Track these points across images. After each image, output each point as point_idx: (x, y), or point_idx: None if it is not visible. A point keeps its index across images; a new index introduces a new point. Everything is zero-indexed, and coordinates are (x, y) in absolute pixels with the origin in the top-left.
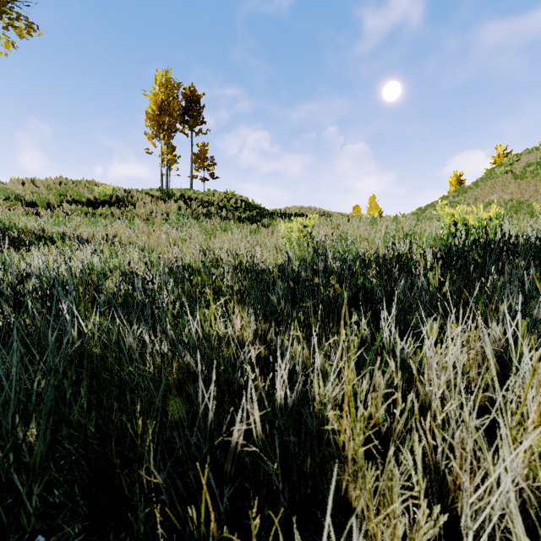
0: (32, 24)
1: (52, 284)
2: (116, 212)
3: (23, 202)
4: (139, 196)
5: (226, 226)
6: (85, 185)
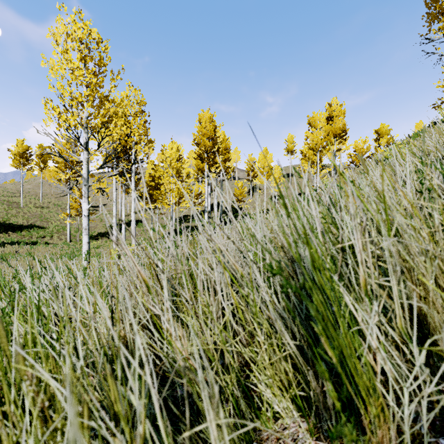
0: None
1: None
2: None
3: None
4: None
5: None
6: None
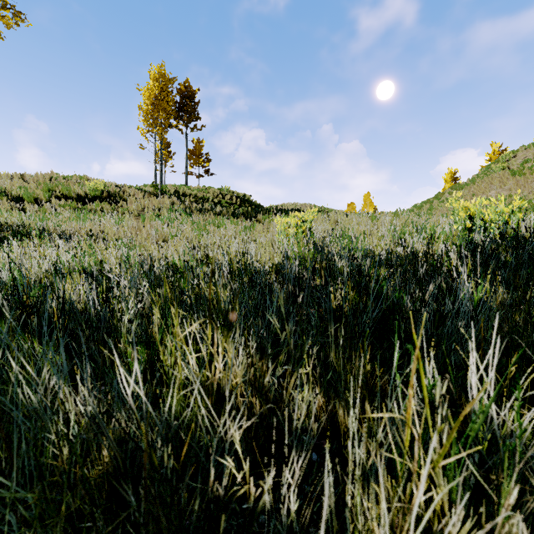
0: (19, 14)
1: None
2: (106, 208)
3: (9, 197)
4: (132, 191)
5: (220, 221)
6: (76, 180)
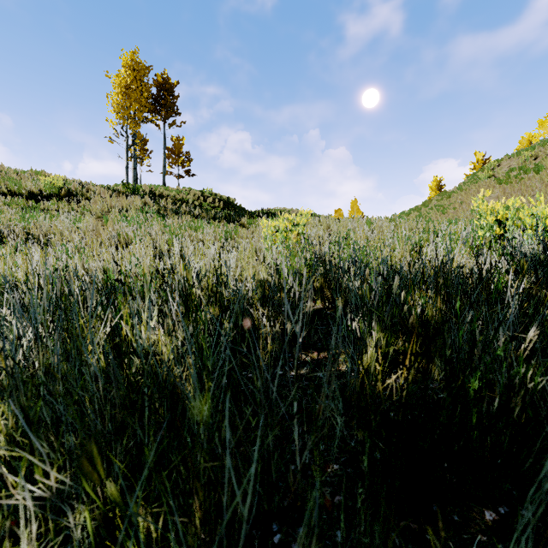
0: None
1: None
2: (64, 207)
3: None
4: (97, 190)
5: (197, 225)
6: (30, 175)
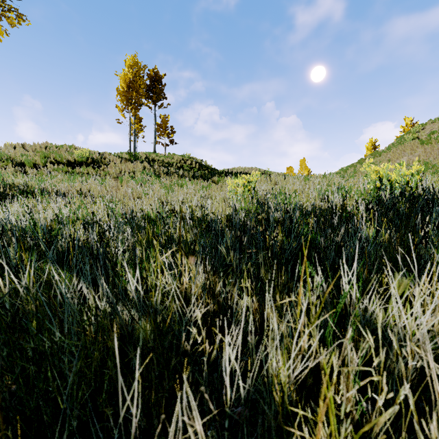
0: (21, 15)
1: (1, 234)
2: (91, 171)
3: (13, 163)
4: (111, 158)
5: (183, 182)
6: (66, 149)
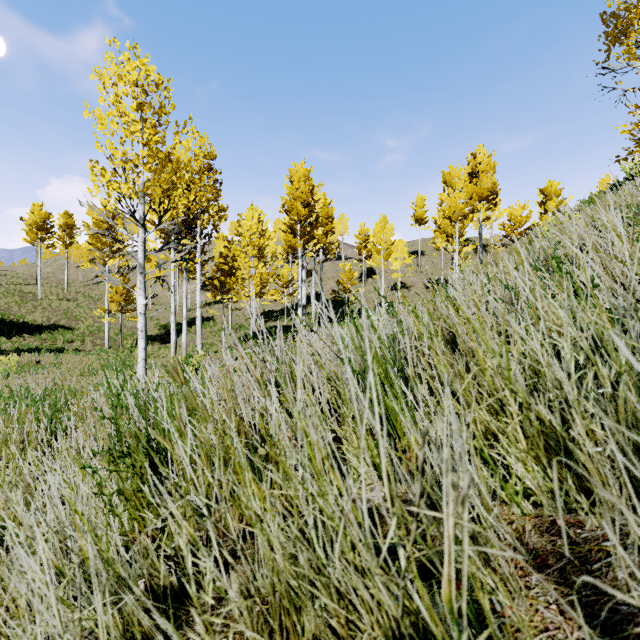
0: None
1: None
2: None
3: None
4: None
5: None
6: None
